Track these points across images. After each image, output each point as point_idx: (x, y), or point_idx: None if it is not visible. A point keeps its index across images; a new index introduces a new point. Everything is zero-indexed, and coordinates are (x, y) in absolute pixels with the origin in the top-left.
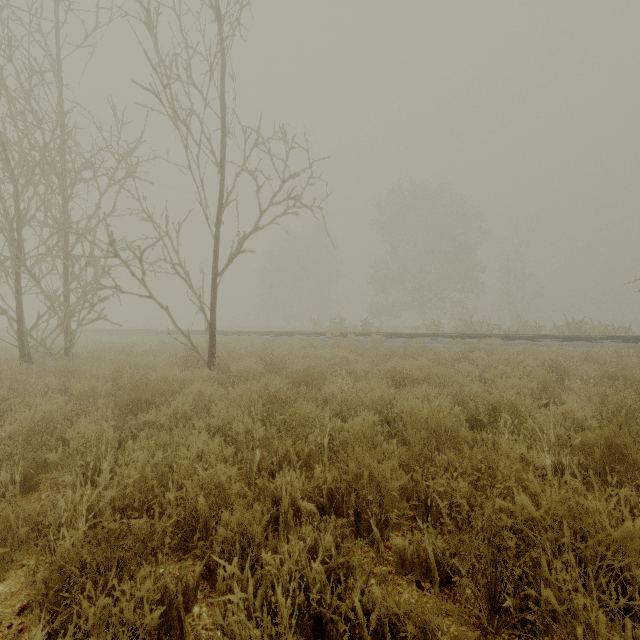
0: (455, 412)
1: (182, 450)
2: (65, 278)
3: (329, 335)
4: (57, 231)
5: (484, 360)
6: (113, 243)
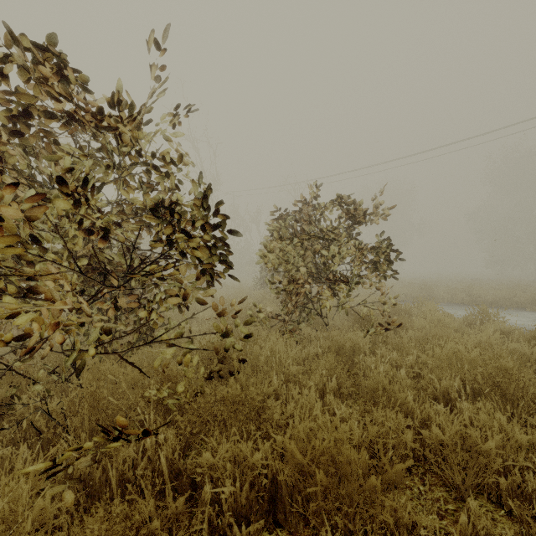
0: None
1: None
2: None
3: None
4: None
5: None
6: None
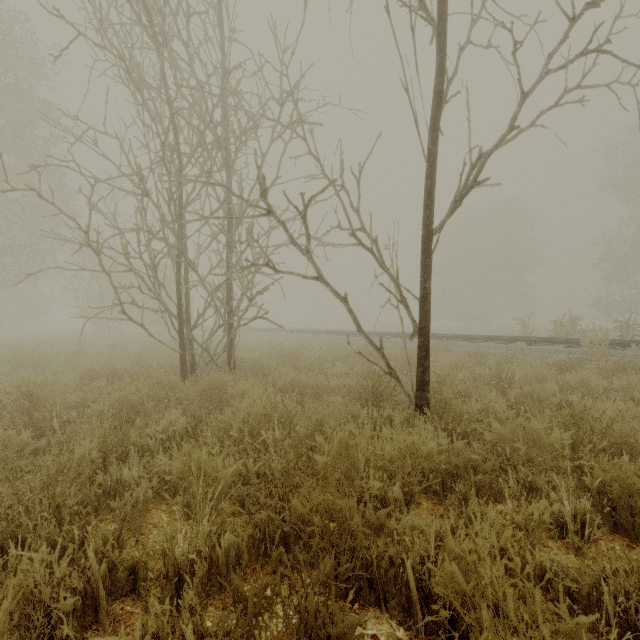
0: None
1: None
2: (227, 268)
3: (585, 345)
4: (217, 208)
5: None
6: (265, 193)
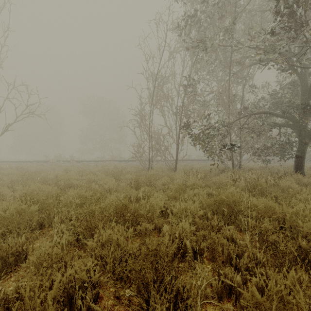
0: (75, 175)
1: (1, 181)
2: None
3: (51, 161)
4: None
5: (100, 166)
6: None
